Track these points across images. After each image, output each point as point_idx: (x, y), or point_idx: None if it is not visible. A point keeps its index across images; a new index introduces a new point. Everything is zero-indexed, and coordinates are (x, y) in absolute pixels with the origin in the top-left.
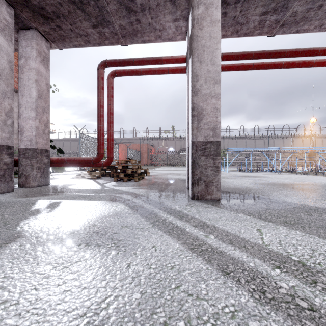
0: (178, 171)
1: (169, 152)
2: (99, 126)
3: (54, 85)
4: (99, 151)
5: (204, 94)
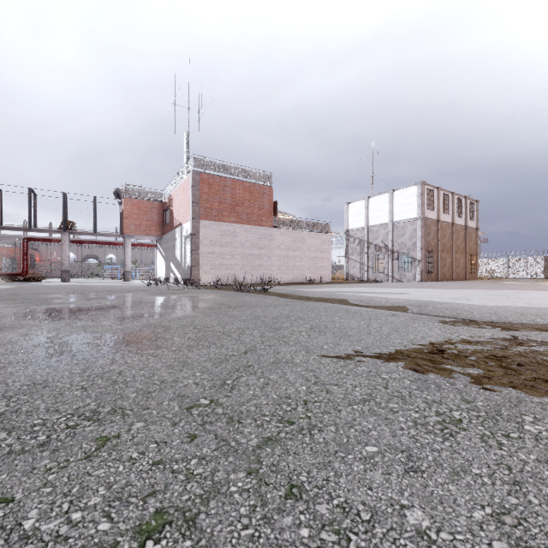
0: None
1: None
2: (23, 261)
3: None
4: (24, 270)
5: (64, 260)
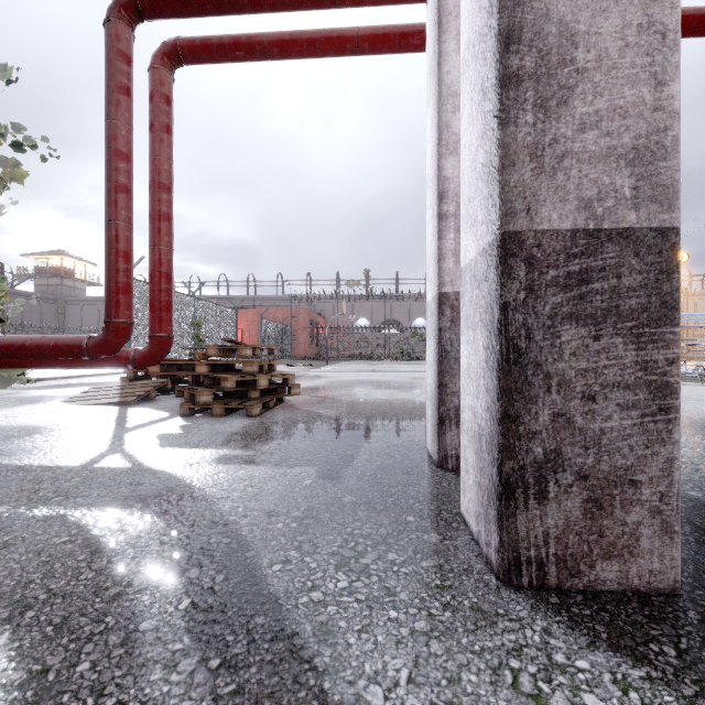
0: (381, 376)
1: (358, 327)
2: (109, 225)
3: (44, 140)
4: (111, 314)
5: None
